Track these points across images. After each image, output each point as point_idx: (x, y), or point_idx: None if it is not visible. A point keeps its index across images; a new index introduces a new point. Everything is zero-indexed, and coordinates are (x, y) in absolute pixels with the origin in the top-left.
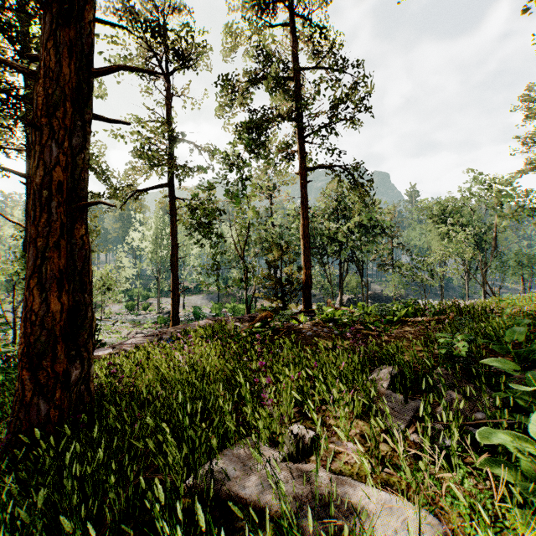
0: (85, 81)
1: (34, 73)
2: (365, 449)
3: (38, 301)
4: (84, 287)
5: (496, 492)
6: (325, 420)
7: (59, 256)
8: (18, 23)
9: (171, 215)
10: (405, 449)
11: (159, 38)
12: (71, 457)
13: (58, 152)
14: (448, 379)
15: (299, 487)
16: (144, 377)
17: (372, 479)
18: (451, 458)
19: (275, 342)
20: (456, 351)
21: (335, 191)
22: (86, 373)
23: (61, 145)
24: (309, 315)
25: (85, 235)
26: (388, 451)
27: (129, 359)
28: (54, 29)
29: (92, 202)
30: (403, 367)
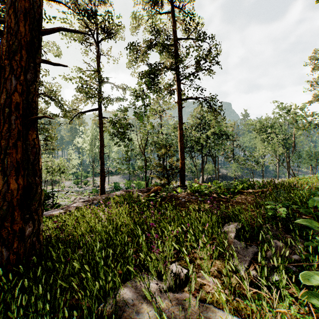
0: (36, 37)
1: (3, 31)
2: (221, 282)
3: (2, 183)
4: (35, 173)
5: (313, 316)
6: (194, 260)
7: (16, 152)
8: (5, 9)
9: (100, 127)
10: (248, 282)
11: (92, 19)
12: (19, 291)
13: (16, 83)
14: (272, 231)
15: (176, 313)
16: (80, 228)
17: (226, 305)
18: (281, 290)
19: (163, 205)
20: (279, 214)
21: (199, 113)
22: (37, 229)
23: (19, 78)
24: (183, 188)
25: (36, 138)
26: (236, 284)
27: (71, 216)
28: (14, 2)
29: (40, 116)
30: (243, 223)
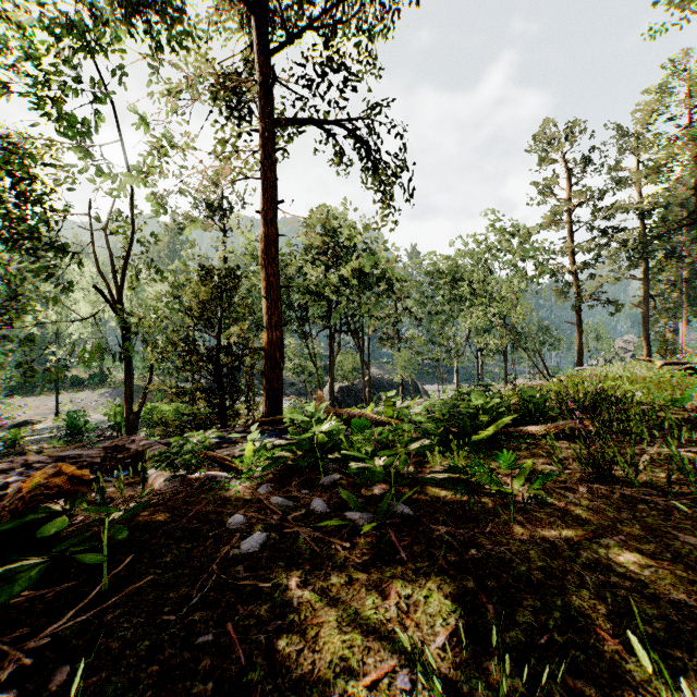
0: None
1: None
2: None
3: None
4: None
5: None
6: None
7: None
8: None
9: None
10: None
11: None
12: None
13: None
14: None
15: None
16: None
17: None
18: None
19: None
20: None
21: (323, 221)
22: None
23: None
24: (274, 430)
25: None
26: None
27: None
28: None
29: None
30: None
